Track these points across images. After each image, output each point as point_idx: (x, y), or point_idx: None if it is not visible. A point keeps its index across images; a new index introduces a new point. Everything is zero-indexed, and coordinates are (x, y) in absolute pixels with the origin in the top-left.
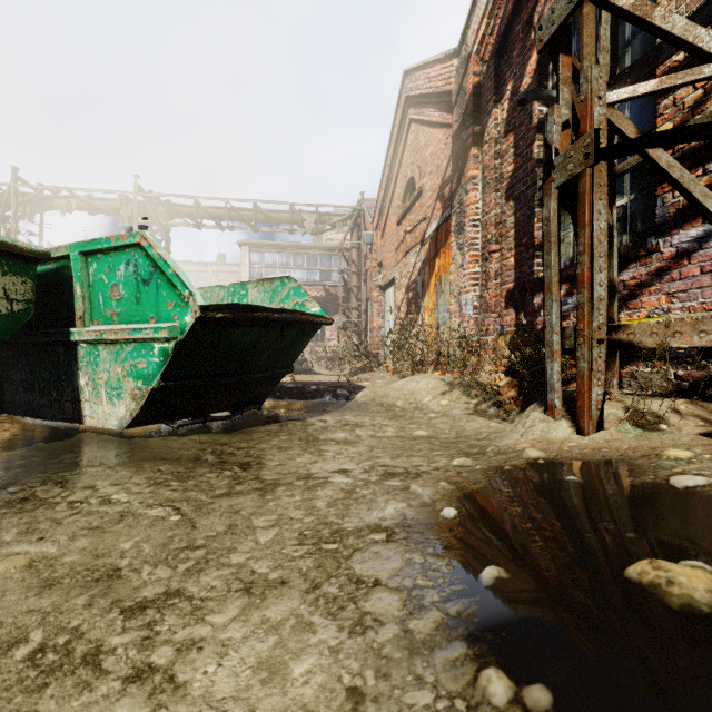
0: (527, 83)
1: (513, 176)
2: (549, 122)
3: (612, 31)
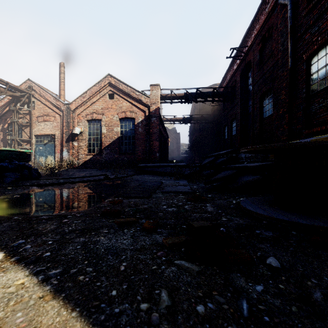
0: (6, 127)
1: (3, 139)
2: (12, 146)
3: (18, 133)
